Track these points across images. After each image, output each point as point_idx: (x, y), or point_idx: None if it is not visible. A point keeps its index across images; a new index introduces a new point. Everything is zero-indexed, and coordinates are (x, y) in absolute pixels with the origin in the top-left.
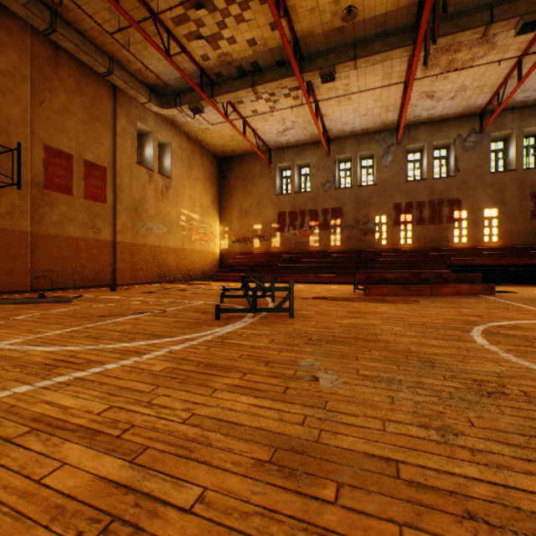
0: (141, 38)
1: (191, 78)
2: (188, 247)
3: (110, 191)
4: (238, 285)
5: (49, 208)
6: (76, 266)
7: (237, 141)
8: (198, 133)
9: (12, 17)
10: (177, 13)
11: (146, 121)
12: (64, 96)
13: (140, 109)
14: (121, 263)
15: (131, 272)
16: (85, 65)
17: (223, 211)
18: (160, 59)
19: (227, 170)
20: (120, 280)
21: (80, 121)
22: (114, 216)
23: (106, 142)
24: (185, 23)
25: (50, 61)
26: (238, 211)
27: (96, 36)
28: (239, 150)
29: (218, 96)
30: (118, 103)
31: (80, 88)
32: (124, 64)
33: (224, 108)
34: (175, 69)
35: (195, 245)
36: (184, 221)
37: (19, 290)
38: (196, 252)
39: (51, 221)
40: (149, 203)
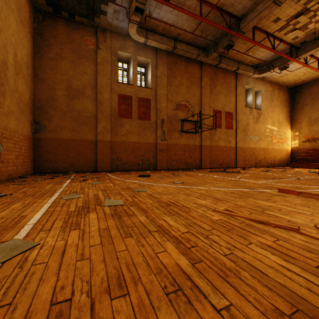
0: (256, 47)
1: (281, 52)
2: (270, 147)
3: (234, 123)
4: (317, 170)
5: (214, 135)
6: (222, 158)
7: (308, 74)
8: (278, 78)
9: (205, 65)
10: (281, 26)
11: (249, 83)
12: (218, 87)
13: (246, 78)
14: (238, 157)
15: (242, 161)
16: (225, 70)
17: (293, 122)
18: (264, 51)
19: (296, 94)
20: (238, 165)
21: (223, 95)
22: (235, 135)
23: (232, 101)
24: (285, 28)
25: (214, 75)
26: (307, 120)
27: (234, 56)
28: (309, 79)
29: (301, 55)
30: (237, 80)
31: (223, 81)
32: (243, 61)
33: (304, 59)
34: (272, 52)
35: (274, 146)
36: (268, 132)
37: (206, 168)
38: (274, 150)
39: (214, 140)
40: (250, 126)
